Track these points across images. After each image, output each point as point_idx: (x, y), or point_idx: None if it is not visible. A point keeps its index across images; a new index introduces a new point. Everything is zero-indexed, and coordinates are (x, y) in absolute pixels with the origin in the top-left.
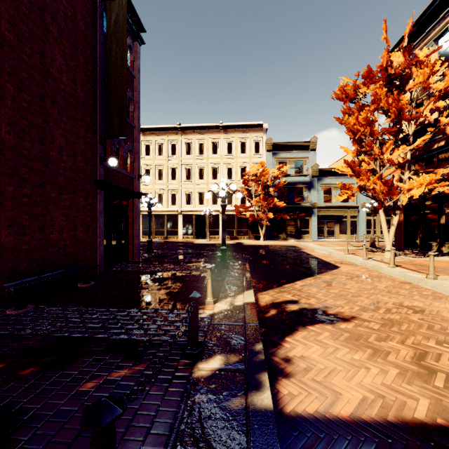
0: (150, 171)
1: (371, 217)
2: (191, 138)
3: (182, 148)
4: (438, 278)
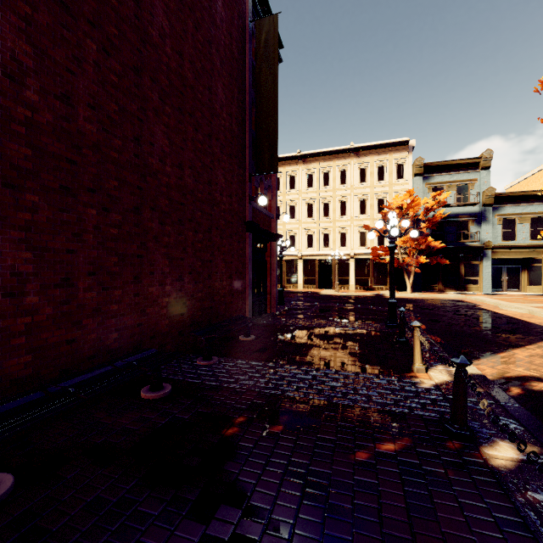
0: None
1: None
2: (313, 167)
3: (302, 180)
4: None
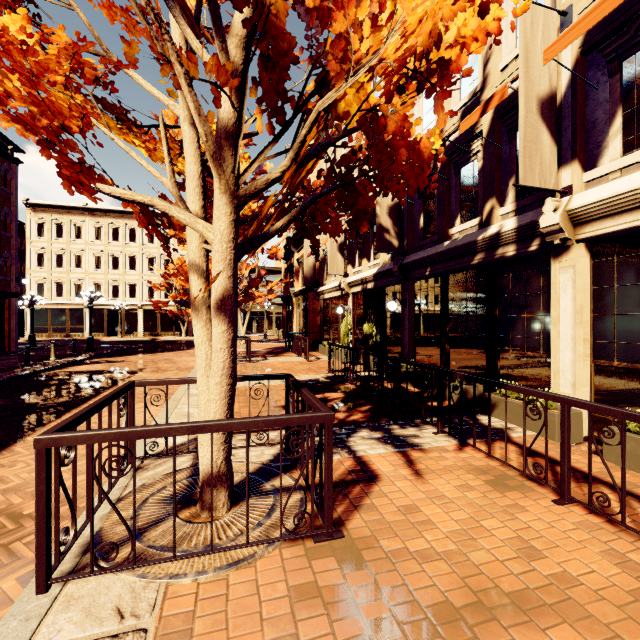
0: (45, 256)
1: None
2: (102, 221)
3: (90, 231)
4: None
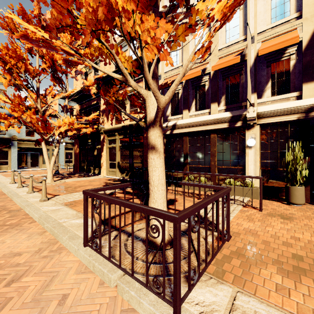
0: None
1: (69, 151)
2: None
3: None
4: (52, 198)
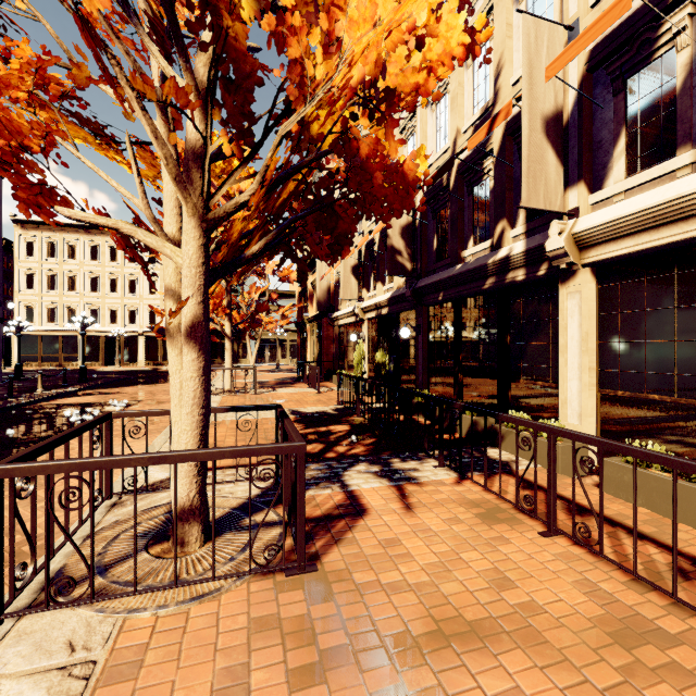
0: (34, 277)
1: None
2: (98, 240)
3: (85, 251)
4: None
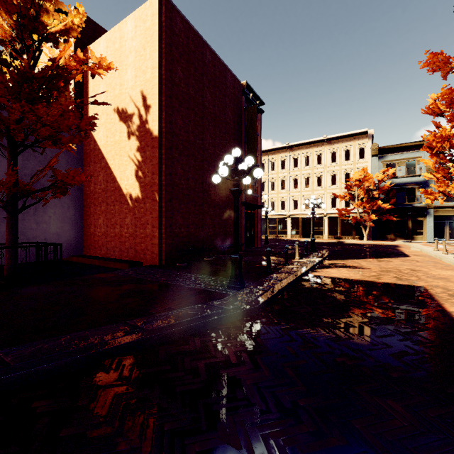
0: (265, 184)
1: None
2: (298, 153)
3: (290, 162)
4: None
